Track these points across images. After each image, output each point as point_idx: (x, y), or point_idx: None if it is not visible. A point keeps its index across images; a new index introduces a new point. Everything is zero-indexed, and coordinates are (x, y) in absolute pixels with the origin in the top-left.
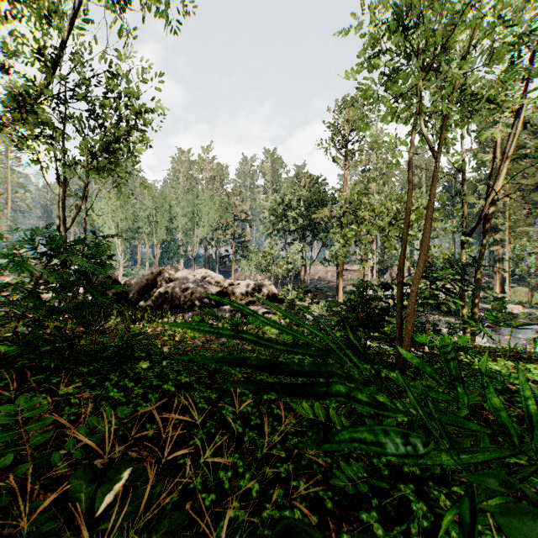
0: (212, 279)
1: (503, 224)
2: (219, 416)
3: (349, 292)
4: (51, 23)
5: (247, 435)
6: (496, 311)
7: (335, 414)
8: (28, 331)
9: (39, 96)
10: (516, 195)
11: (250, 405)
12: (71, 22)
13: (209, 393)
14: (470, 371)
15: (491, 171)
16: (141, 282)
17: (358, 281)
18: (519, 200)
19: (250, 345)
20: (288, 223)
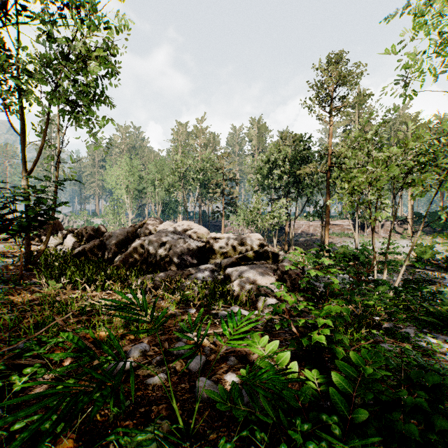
0: (194, 232)
1: None
2: None
3: None
4: None
5: None
6: None
7: None
8: None
9: None
10: None
11: None
12: None
13: None
14: None
15: None
16: (120, 235)
17: None
18: None
19: None
20: (273, 180)
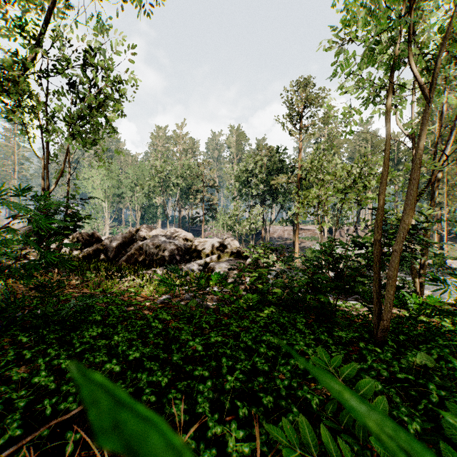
0: (182, 237)
1: (441, 189)
2: (169, 411)
3: (319, 250)
4: (32, 0)
5: (201, 456)
6: (437, 266)
7: (329, 434)
8: (3, 287)
9: (25, 70)
10: (453, 163)
11: (209, 397)
12: (54, 3)
13: (159, 378)
14: (455, 338)
15: (437, 138)
16: (119, 240)
17: (329, 239)
18: (456, 167)
19: (213, 305)
20: (251, 188)
